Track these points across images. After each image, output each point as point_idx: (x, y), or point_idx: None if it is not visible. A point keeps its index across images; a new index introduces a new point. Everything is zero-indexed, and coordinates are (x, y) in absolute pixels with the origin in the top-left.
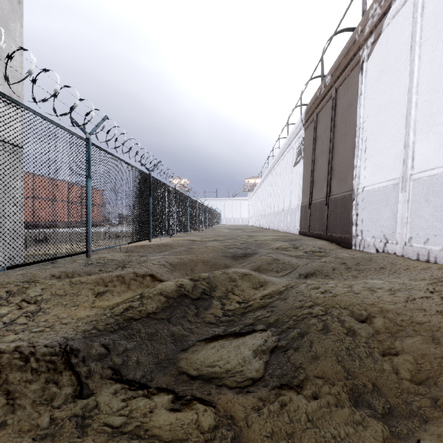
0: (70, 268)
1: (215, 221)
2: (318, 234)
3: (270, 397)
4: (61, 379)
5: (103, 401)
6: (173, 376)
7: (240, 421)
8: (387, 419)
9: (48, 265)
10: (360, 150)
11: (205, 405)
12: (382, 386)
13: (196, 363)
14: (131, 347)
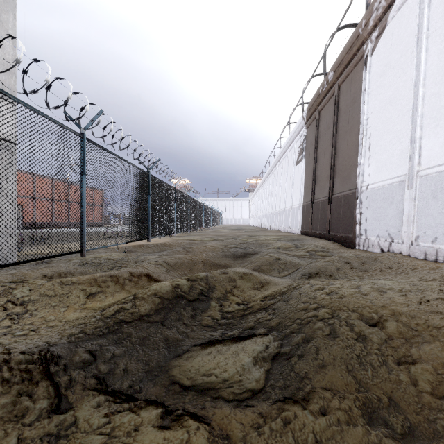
0: (63, 268)
1: (216, 222)
2: (320, 233)
3: (272, 413)
4: (37, 391)
5: (82, 417)
6: (164, 387)
7: (237, 442)
8: (408, 441)
9: (42, 265)
10: (364, 147)
11: (197, 422)
12: (399, 400)
13: (190, 372)
14: (119, 353)
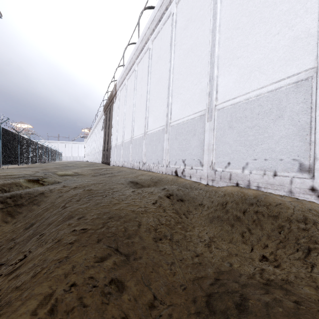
0: None
1: (57, 158)
2: (105, 162)
3: None
4: None
5: None
6: None
7: None
8: None
9: None
10: (113, 133)
11: None
12: None
13: None
14: None
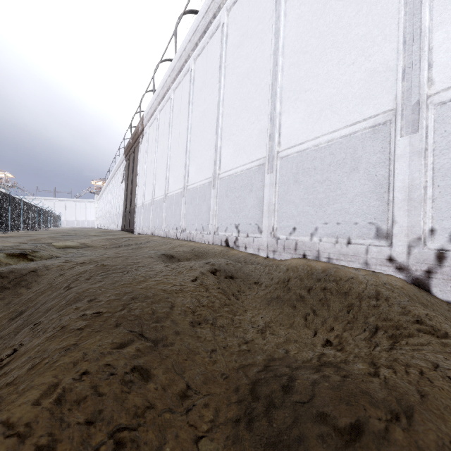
0: None
1: (52, 223)
2: (127, 229)
3: None
4: None
5: None
6: None
7: None
8: None
9: None
10: (138, 186)
11: None
12: None
13: None
14: None
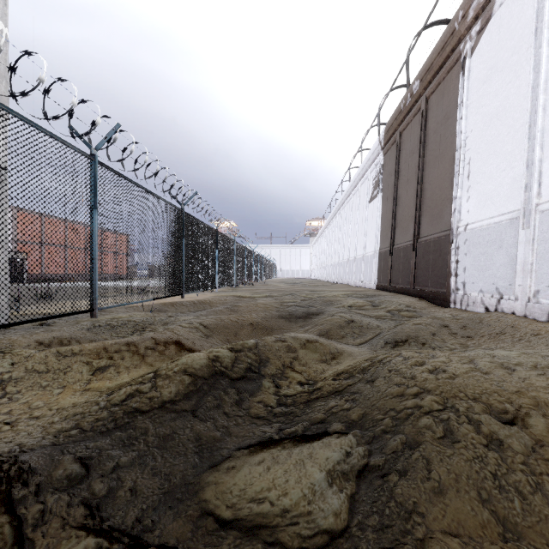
0: (67, 333)
1: (269, 274)
2: (402, 288)
3: None
4: None
5: None
6: (190, 521)
7: None
8: None
9: (41, 328)
10: (462, 176)
11: None
12: None
13: (231, 494)
14: (127, 462)
